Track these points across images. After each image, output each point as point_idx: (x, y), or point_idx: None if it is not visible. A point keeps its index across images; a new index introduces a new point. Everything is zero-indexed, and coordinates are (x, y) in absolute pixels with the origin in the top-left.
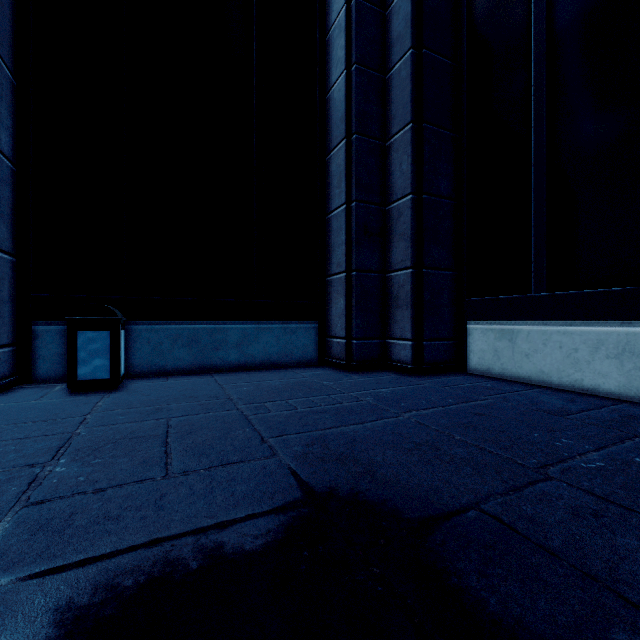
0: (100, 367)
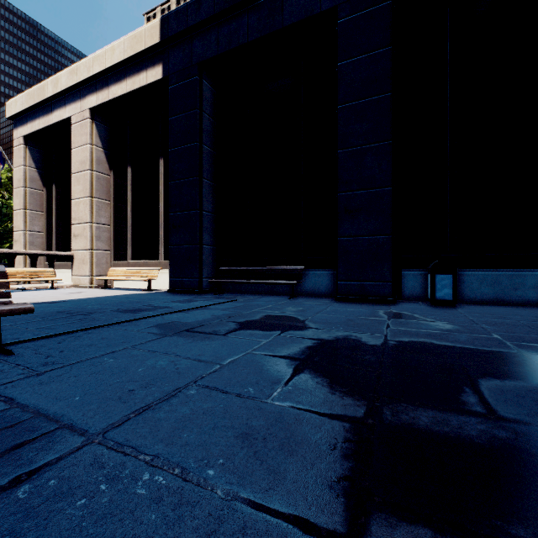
0: (447, 293)
